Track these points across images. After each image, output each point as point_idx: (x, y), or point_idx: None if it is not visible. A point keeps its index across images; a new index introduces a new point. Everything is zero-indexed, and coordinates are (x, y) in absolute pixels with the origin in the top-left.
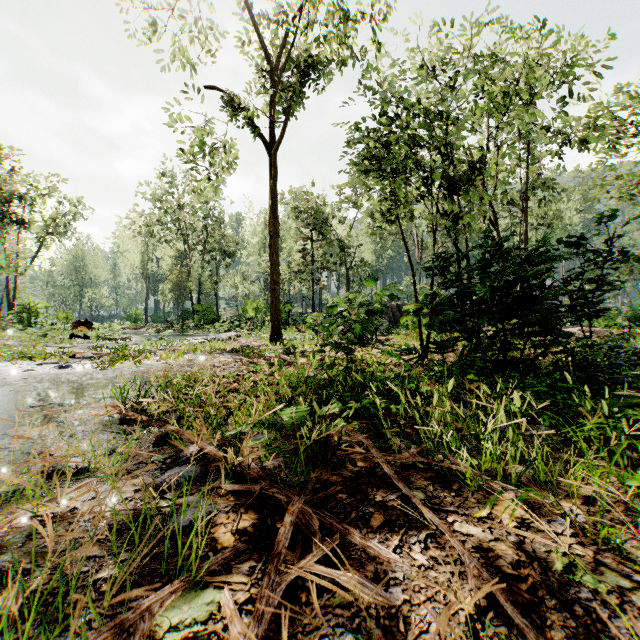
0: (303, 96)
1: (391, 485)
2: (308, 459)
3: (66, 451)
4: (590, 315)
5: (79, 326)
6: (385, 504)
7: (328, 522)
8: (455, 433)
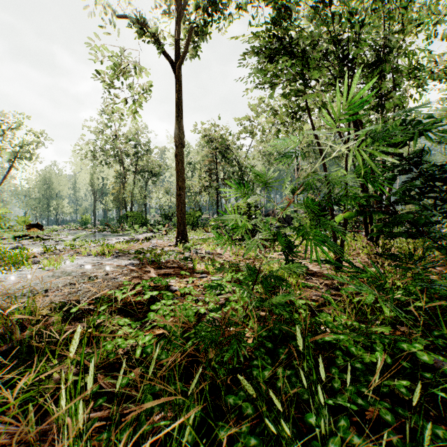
0: (207, 30)
1: None
2: None
3: None
4: None
5: (32, 228)
6: None
7: None
8: None
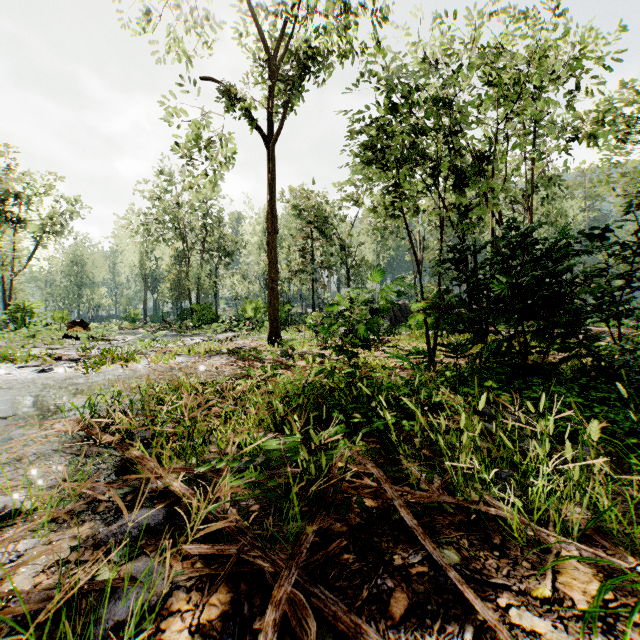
0: (302, 89)
1: (412, 537)
2: (303, 503)
3: (6, 482)
4: (621, 315)
5: (74, 326)
6: (407, 571)
7: (330, 611)
8: (487, 461)
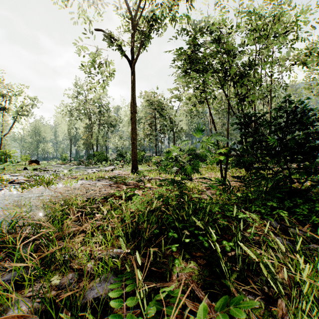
0: (150, 37)
1: None
2: None
3: None
4: None
5: (32, 163)
6: None
7: None
8: None
